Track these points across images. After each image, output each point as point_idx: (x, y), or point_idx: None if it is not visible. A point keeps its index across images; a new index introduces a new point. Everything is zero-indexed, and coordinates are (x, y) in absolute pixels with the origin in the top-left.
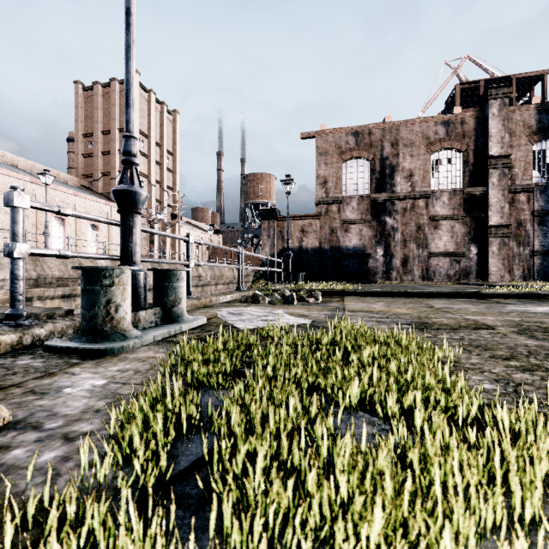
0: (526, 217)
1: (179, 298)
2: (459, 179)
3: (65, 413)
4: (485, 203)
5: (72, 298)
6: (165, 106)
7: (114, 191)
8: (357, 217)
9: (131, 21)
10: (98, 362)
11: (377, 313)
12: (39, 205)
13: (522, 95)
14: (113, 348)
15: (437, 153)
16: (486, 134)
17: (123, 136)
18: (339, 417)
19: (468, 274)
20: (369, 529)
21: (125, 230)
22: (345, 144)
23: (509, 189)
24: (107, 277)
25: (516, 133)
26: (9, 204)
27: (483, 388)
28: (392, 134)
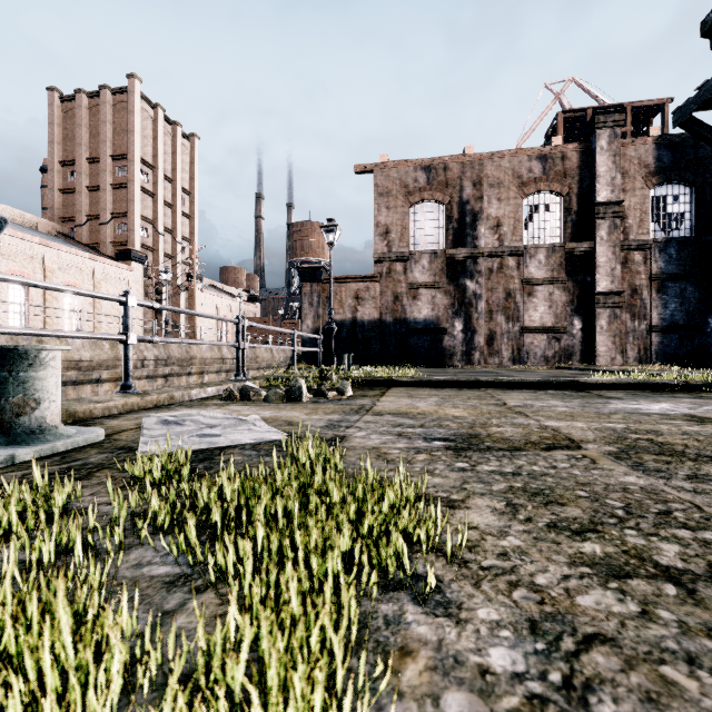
0: (642, 282)
1: (35, 400)
2: (559, 232)
3: None
4: (591, 264)
5: None
6: (178, 128)
7: None
8: (428, 279)
9: None
10: None
11: (413, 417)
12: None
13: (639, 130)
14: None
15: (532, 196)
16: (593, 173)
17: None
18: None
19: (571, 355)
20: None
21: None
22: (413, 182)
23: (621, 245)
24: None
25: (630, 173)
26: None
27: (486, 668)
28: (474, 170)
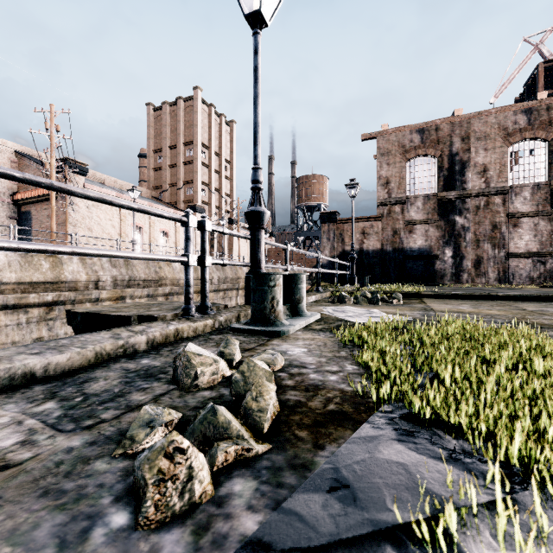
0: None
1: (302, 297)
2: (544, 172)
3: (309, 362)
4: None
5: (154, 298)
6: (223, 118)
7: (248, 212)
8: (422, 217)
9: (258, 76)
10: (282, 339)
11: (470, 314)
12: (214, 228)
13: None
14: (284, 331)
15: (517, 144)
16: None
17: (253, 168)
18: (510, 364)
19: None
20: None
21: (255, 242)
22: (409, 142)
23: None
24: (272, 280)
25: None
26: (202, 229)
27: None
28: (462, 128)
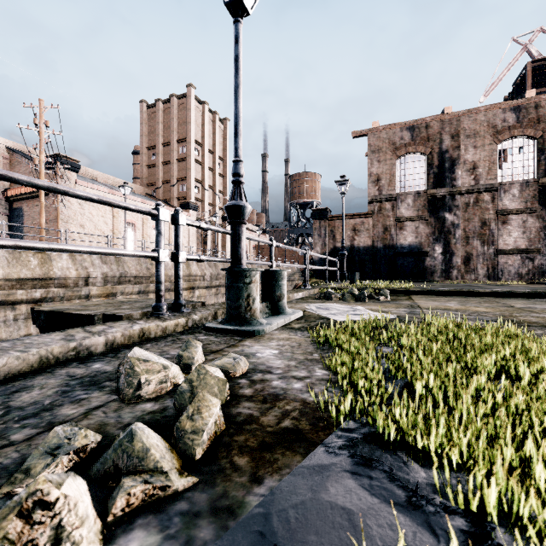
0: None
1: (283, 294)
2: (532, 169)
3: (276, 366)
4: None
5: (146, 294)
6: (216, 116)
7: (228, 207)
8: (412, 214)
9: (239, 65)
10: (255, 339)
11: (456, 311)
12: (189, 222)
13: None
14: (259, 331)
15: (506, 142)
16: None
17: (233, 161)
18: (493, 371)
19: (544, 272)
20: (542, 421)
21: (235, 238)
22: (399, 140)
23: None
24: (248, 277)
25: None
26: (175, 223)
27: None
28: (452, 125)
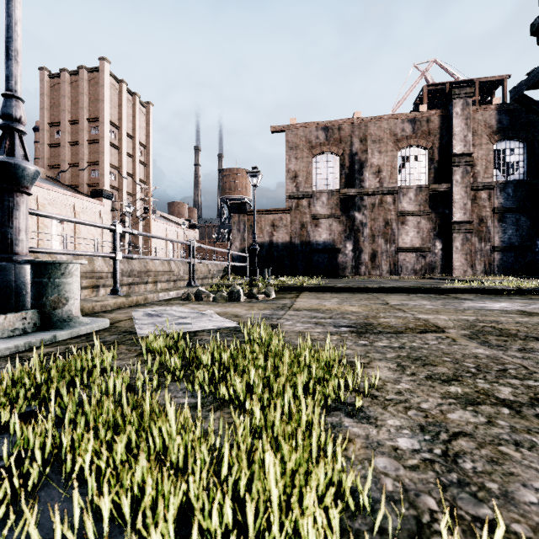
0: (487, 214)
1: (65, 298)
2: (425, 176)
3: None
4: (449, 200)
5: None
6: (137, 98)
7: None
8: (327, 212)
9: None
10: None
11: (323, 312)
12: None
13: (484, 99)
14: None
15: (404, 149)
16: (450, 132)
17: (2, 95)
18: None
19: (434, 268)
20: None
21: (3, 212)
22: (315, 139)
23: (471, 186)
24: None
25: (478, 132)
26: None
27: (397, 447)
28: (361, 130)
